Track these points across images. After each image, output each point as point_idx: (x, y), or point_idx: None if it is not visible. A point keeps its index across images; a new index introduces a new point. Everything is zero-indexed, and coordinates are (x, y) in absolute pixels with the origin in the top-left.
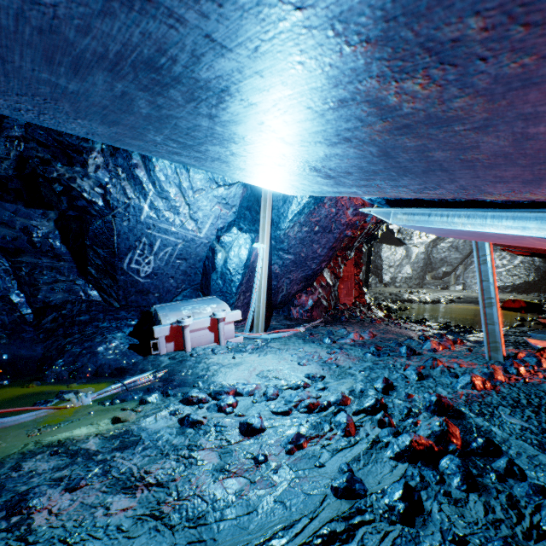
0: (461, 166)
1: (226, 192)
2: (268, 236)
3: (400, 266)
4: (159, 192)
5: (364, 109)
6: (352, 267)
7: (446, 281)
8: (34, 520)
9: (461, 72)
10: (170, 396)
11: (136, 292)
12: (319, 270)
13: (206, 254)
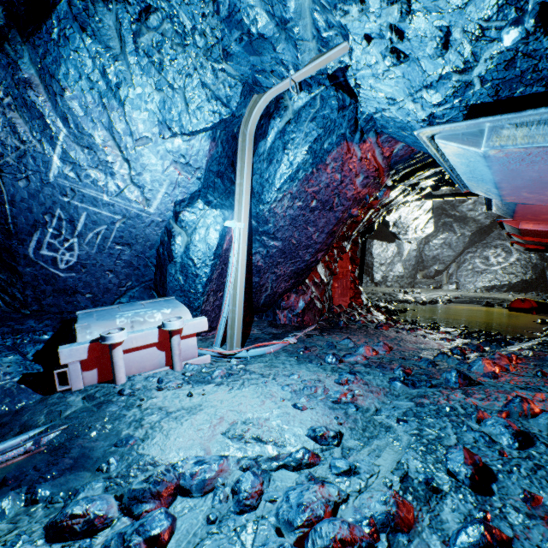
0: None
1: (185, 145)
2: (246, 211)
3: (392, 264)
4: (75, 135)
5: None
6: (348, 262)
7: (438, 280)
8: None
9: None
10: (38, 502)
11: (55, 291)
12: (314, 263)
13: (160, 238)
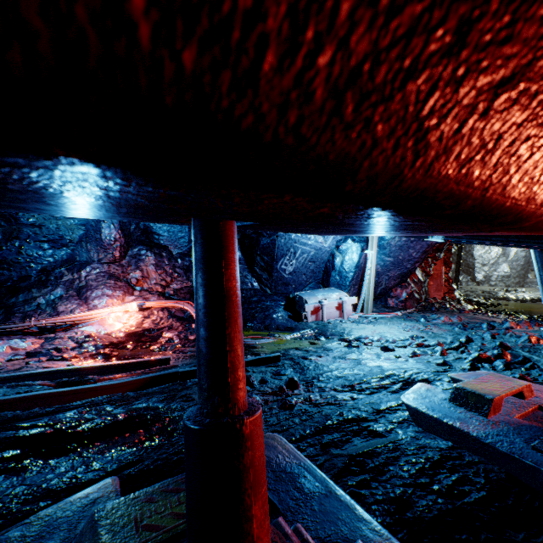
0: None
1: None
2: (375, 245)
3: (495, 264)
4: None
5: None
6: (442, 266)
7: None
8: (315, 361)
9: None
10: (330, 339)
11: (282, 284)
12: (413, 269)
13: (328, 258)
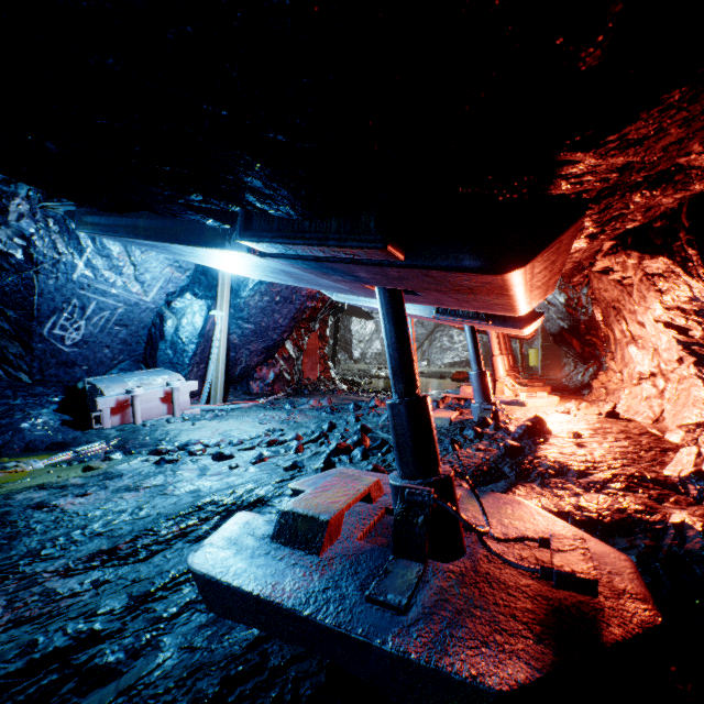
0: (326, 286)
1: None
2: (227, 304)
3: (370, 341)
4: (99, 249)
5: (284, 274)
6: (317, 340)
7: None
8: (64, 507)
9: (301, 277)
10: (134, 454)
11: (58, 364)
12: (281, 341)
13: (153, 321)
